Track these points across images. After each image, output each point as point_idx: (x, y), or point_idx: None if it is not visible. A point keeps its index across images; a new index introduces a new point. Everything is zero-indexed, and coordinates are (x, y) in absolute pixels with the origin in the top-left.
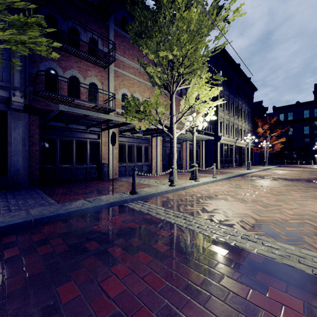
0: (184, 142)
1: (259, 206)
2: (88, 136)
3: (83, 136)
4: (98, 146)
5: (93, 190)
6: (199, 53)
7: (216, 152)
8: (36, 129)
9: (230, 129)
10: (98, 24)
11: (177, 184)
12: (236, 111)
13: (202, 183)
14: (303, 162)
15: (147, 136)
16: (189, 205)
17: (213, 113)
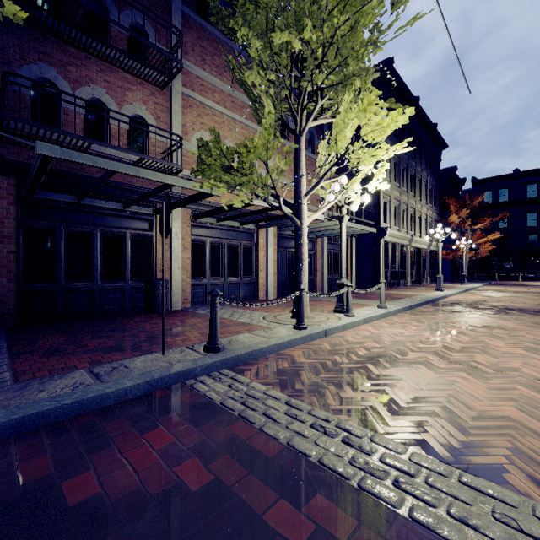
0: (318, 240)
1: (524, 389)
2: (128, 225)
3: (118, 225)
4: (149, 245)
5: (125, 339)
6: (360, 37)
7: (376, 258)
8: (10, 205)
9: (402, 215)
10: None
11: (310, 323)
12: (412, 183)
13: (362, 320)
14: (526, 276)
15: (249, 226)
16: (348, 383)
17: (383, 175)
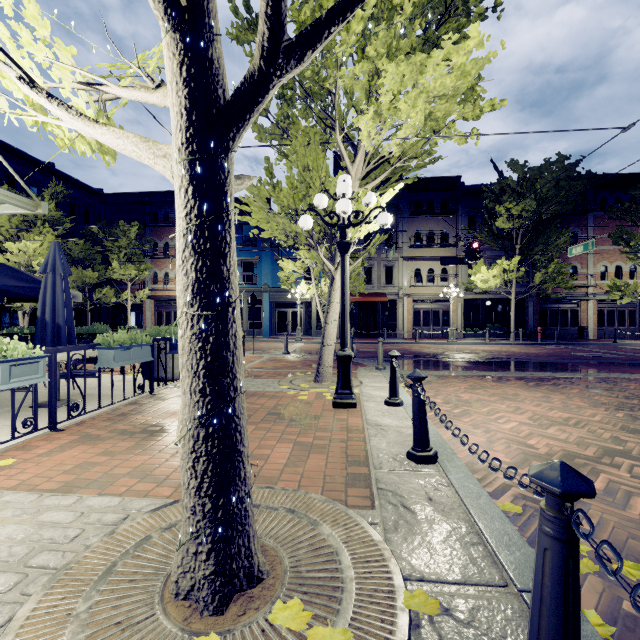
0: None
1: None
2: (569, 306)
3: (565, 307)
4: (577, 313)
5: (583, 341)
6: None
7: None
8: (537, 305)
9: None
10: (577, 219)
11: None
12: None
13: None
14: None
15: (632, 300)
16: None
17: None
